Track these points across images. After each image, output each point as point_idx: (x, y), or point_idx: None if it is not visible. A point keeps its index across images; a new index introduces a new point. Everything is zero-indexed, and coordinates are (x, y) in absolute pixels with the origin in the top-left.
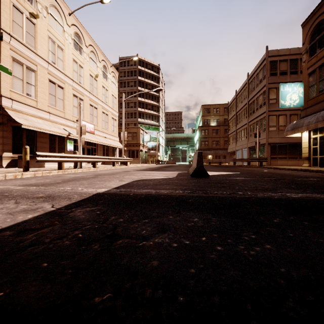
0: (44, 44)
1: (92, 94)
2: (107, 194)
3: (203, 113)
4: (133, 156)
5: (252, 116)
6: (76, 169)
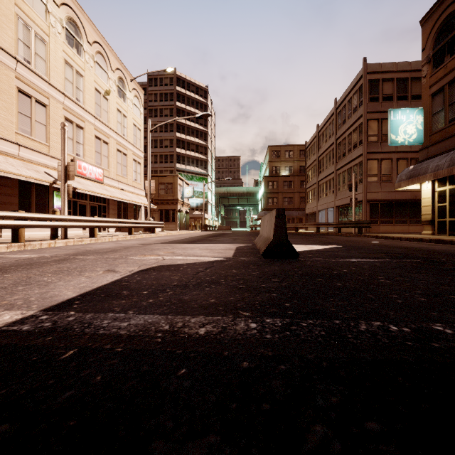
0: (9, 27)
1: (99, 121)
2: None
3: (271, 158)
4: (167, 218)
5: (342, 161)
6: (53, 241)
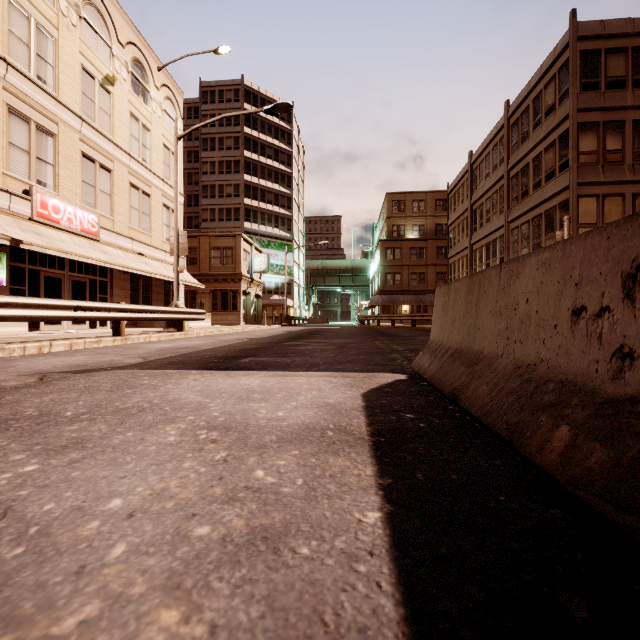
0: None
1: (91, 127)
2: None
3: (390, 212)
4: (224, 305)
5: (520, 206)
6: None
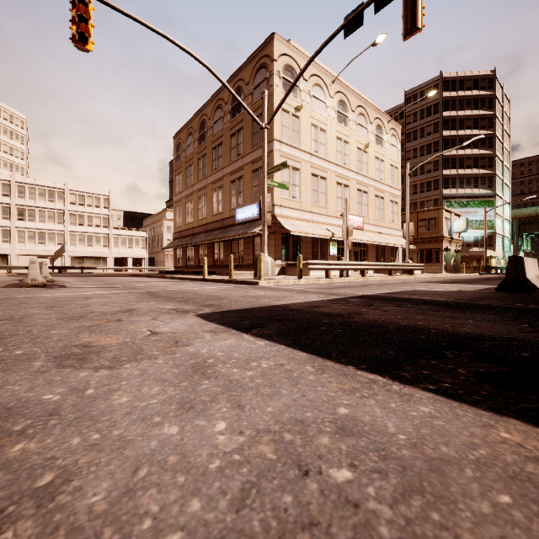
0: (307, 134)
1: (360, 175)
2: (372, 295)
3: None
4: (429, 259)
5: None
6: (342, 278)
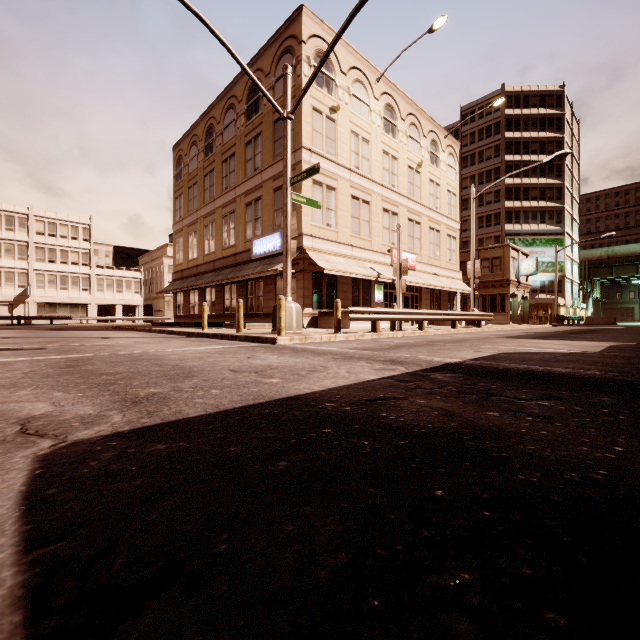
0: (346, 144)
1: (412, 201)
2: (463, 364)
3: None
4: (492, 307)
5: None
6: (395, 332)
